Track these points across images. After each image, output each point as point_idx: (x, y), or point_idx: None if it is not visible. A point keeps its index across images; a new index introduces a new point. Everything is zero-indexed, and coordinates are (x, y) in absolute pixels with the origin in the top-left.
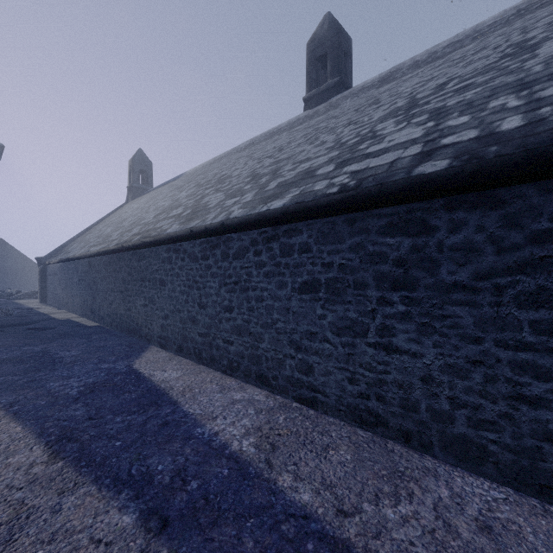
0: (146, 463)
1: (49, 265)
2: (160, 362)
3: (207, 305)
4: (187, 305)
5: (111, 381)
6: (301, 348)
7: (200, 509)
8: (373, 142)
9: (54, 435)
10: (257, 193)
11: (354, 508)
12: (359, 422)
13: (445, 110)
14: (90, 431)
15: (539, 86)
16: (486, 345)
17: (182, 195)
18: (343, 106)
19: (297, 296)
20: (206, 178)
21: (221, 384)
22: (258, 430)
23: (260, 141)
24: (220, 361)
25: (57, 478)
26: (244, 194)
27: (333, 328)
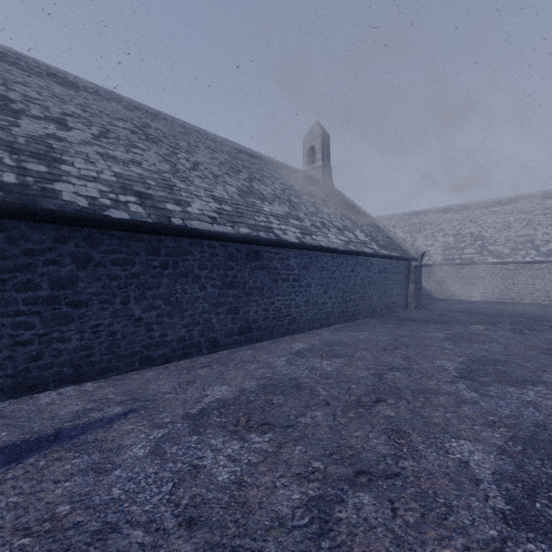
0: None
1: None
2: None
3: None
4: None
5: None
6: None
7: None
8: None
9: None
10: None
11: None
12: None
13: None
14: None
15: (25, 158)
16: None
17: None
18: None
19: None
20: None
21: None
22: None
23: None
24: None
25: None
26: None
27: None
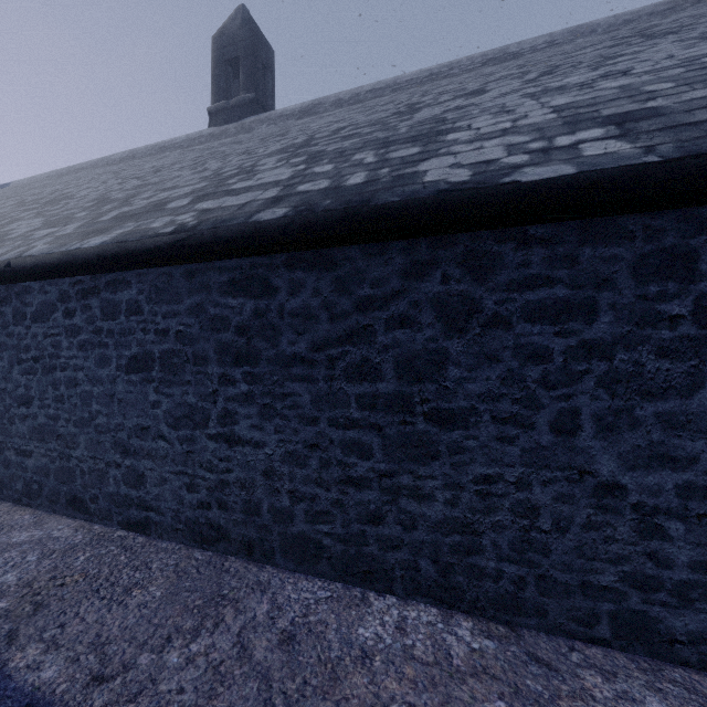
0: None
1: None
2: None
3: None
4: None
5: None
6: (130, 451)
7: None
8: (244, 177)
9: None
10: (83, 224)
11: (123, 666)
12: (199, 542)
13: (321, 154)
14: None
15: (394, 147)
16: (321, 425)
17: None
18: (256, 132)
19: (124, 377)
20: (39, 194)
21: None
22: (26, 586)
23: (144, 155)
24: (12, 485)
25: None
26: (69, 224)
27: (169, 419)
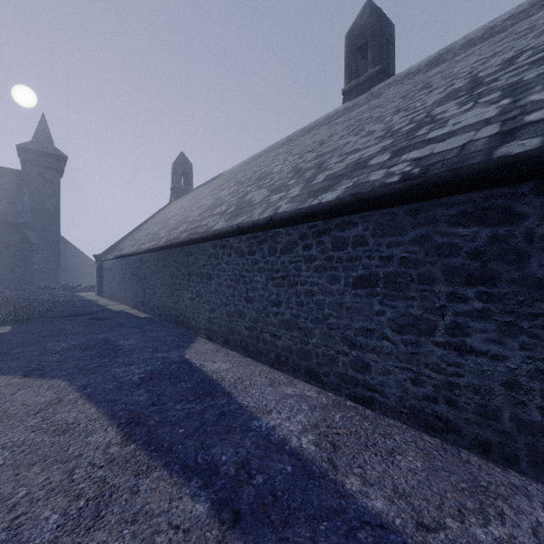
0: (210, 452)
1: (105, 262)
2: (208, 353)
3: (254, 299)
4: (233, 299)
5: (167, 370)
6: (356, 345)
7: (269, 505)
8: (434, 126)
9: (124, 418)
10: (303, 188)
11: (436, 523)
12: (424, 427)
13: (523, 84)
14: (154, 417)
15: None
16: None
17: (224, 193)
18: (386, 95)
19: (351, 291)
20: (246, 176)
21: (270, 378)
22: (315, 428)
23: (297, 137)
24: (267, 355)
25: (131, 460)
26: (290, 189)
27: (392, 325)
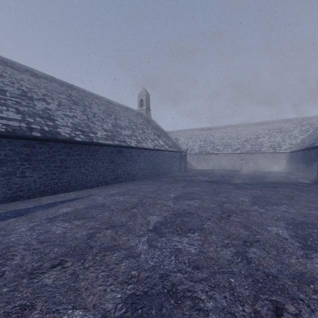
0: None
1: None
2: None
3: None
4: None
5: None
6: None
7: (20, 213)
8: None
9: None
10: None
11: (40, 203)
12: (13, 201)
13: (21, 111)
14: None
15: (45, 120)
16: (46, 171)
17: None
18: None
19: None
20: None
21: None
22: None
23: None
24: None
25: None
26: None
27: (1, 175)
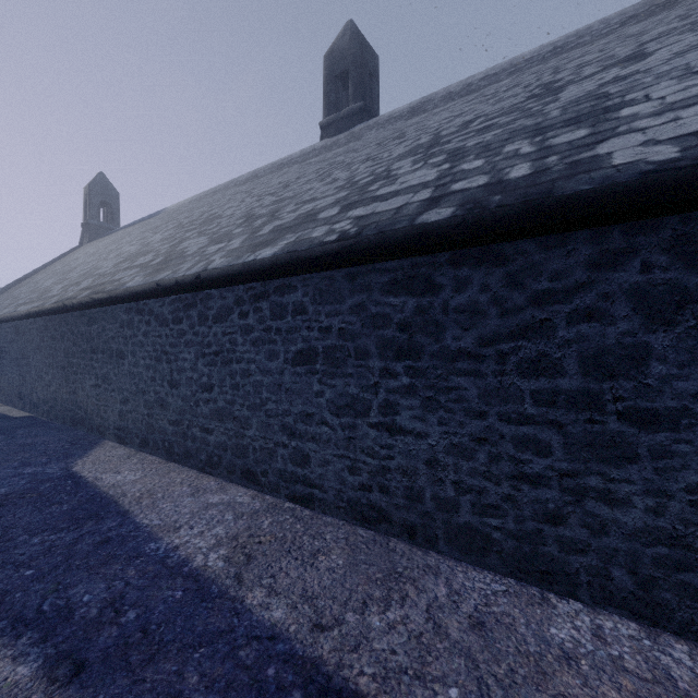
0: (67, 594)
1: None
2: (113, 461)
3: (180, 383)
4: (153, 384)
5: (35, 490)
6: (296, 434)
7: (133, 645)
8: (385, 183)
9: None
10: (246, 239)
11: (335, 620)
12: (360, 520)
13: (463, 151)
14: None
15: (552, 133)
16: (490, 420)
17: (156, 238)
18: (366, 138)
19: (291, 369)
20: (191, 217)
21: (195, 486)
22: (233, 539)
23: (265, 173)
24: (197, 456)
25: None
26: (232, 240)
27: (331, 408)
